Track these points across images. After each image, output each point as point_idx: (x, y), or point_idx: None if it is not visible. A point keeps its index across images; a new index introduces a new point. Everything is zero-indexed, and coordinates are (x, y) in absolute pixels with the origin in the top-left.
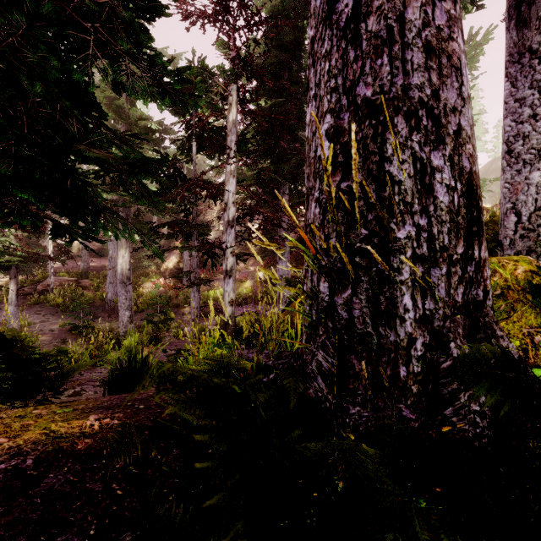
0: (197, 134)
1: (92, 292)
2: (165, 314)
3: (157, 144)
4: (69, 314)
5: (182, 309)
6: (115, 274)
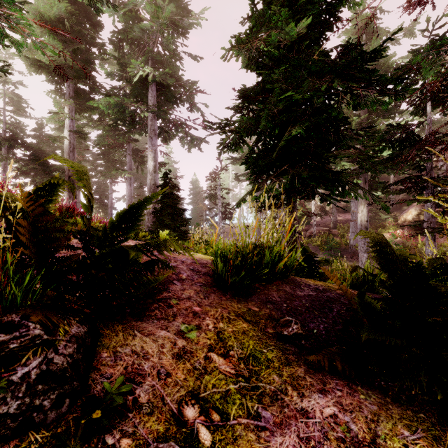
0: (431, 95)
1: (339, 239)
2: None
3: (392, 112)
4: (324, 252)
5: None
6: (355, 225)
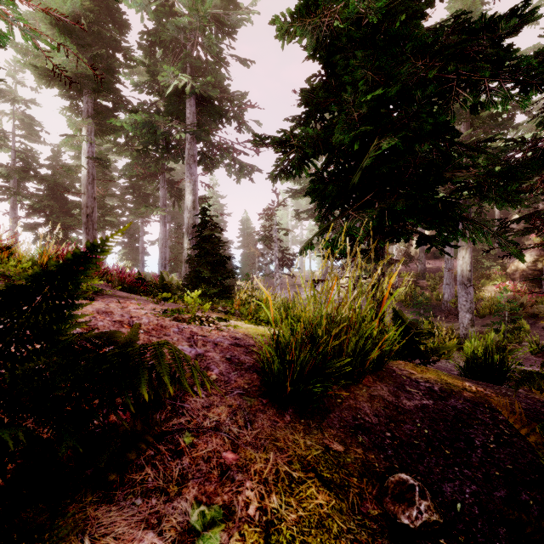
0: None
1: (428, 292)
2: (515, 324)
3: (504, 126)
4: (410, 309)
5: (541, 322)
6: (451, 275)
